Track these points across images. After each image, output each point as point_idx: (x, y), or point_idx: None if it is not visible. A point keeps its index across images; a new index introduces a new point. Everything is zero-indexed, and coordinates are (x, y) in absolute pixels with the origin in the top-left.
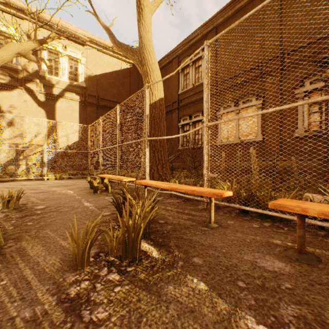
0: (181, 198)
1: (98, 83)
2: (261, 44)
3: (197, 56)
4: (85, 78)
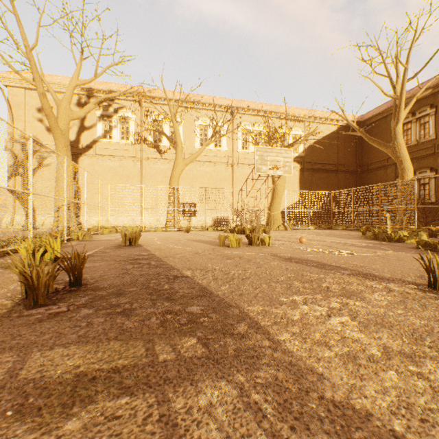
0: None
1: (312, 150)
2: None
3: (423, 114)
4: (302, 149)
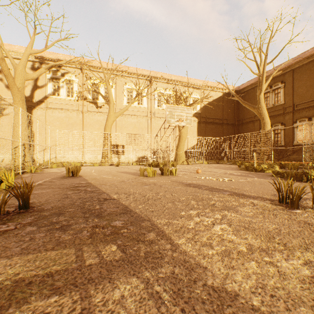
0: None
1: (205, 109)
2: None
3: (276, 87)
4: (199, 108)
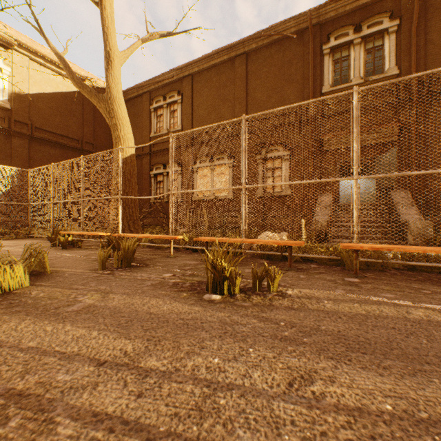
0: (153, 248)
1: (32, 106)
2: (233, 107)
3: (173, 99)
4: (9, 96)
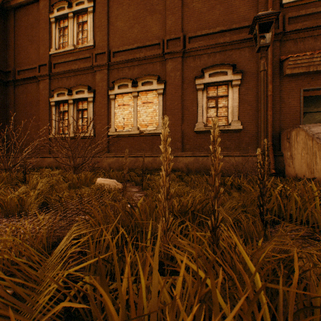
0: None
1: None
2: (163, 20)
3: (81, 7)
4: None
